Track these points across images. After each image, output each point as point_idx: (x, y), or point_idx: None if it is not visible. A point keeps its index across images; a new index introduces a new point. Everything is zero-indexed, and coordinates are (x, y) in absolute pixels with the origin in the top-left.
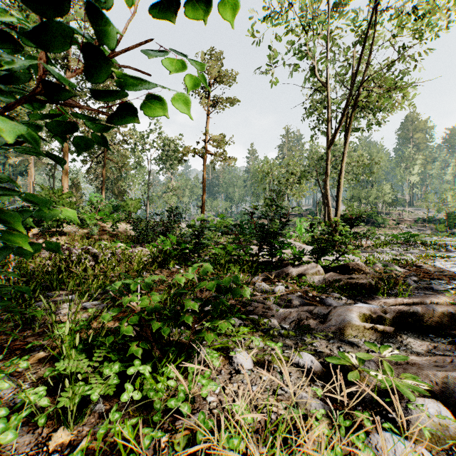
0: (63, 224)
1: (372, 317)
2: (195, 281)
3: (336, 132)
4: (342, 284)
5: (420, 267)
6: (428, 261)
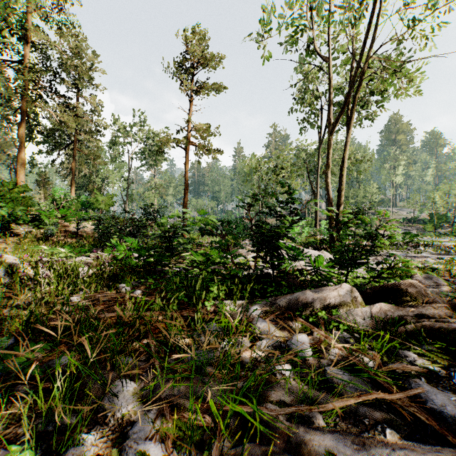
0: (14, 223)
1: None
2: None
3: (340, 115)
4: (411, 329)
5: None
6: None
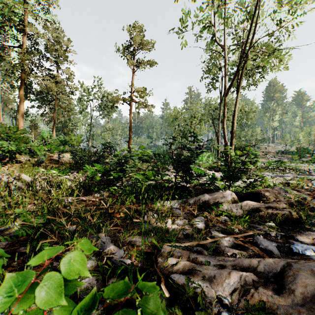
0: (17, 154)
1: None
2: None
3: (232, 83)
4: (262, 214)
5: (306, 190)
6: (308, 184)
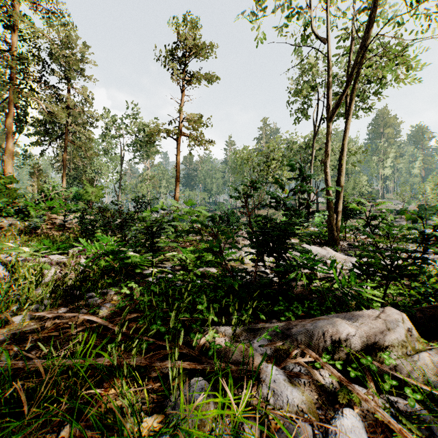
0: None
1: None
2: None
3: (341, 99)
4: None
5: None
6: None
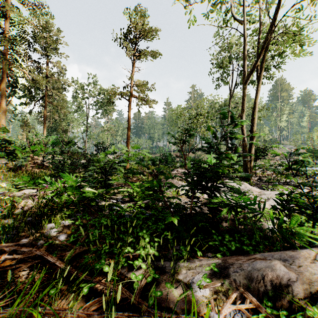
0: None
1: None
2: None
3: (254, 67)
4: None
5: None
6: None
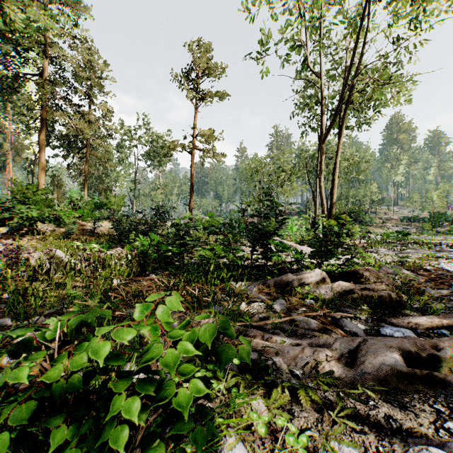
0: (37, 222)
1: (420, 356)
2: (146, 335)
3: (331, 126)
4: (355, 297)
5: (427, 270)
6: (431, 263)
